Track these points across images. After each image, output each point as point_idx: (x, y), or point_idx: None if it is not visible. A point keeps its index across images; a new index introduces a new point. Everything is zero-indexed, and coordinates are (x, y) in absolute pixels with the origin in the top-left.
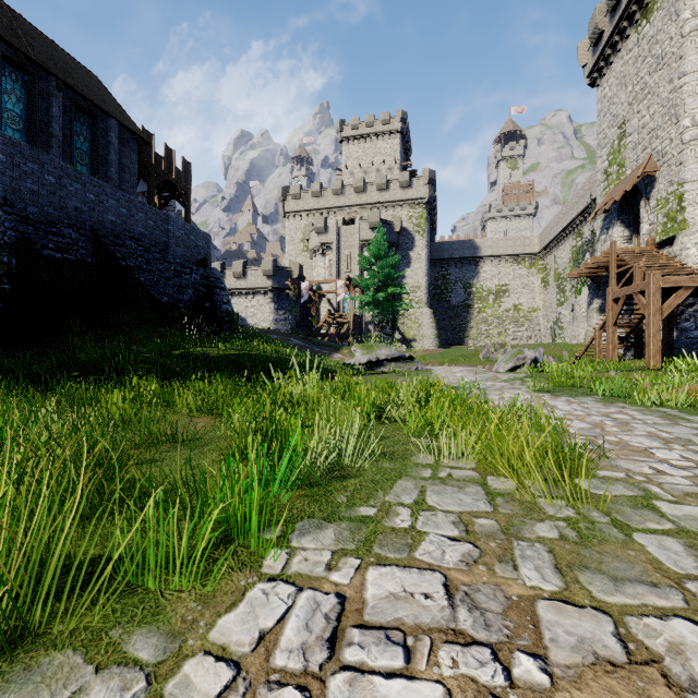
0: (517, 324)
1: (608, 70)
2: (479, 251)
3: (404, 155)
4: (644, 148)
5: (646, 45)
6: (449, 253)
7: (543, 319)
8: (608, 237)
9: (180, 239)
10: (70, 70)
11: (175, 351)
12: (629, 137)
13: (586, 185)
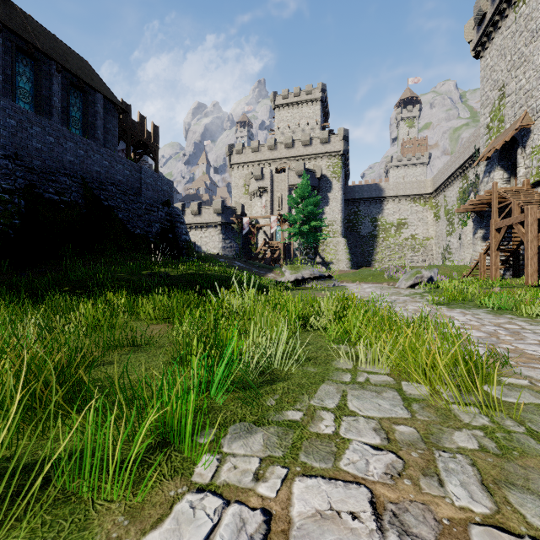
0: (414, 250)
1: (489, 44)
2: (383, 192)
3: (323, 118)
4: (520, 106)
5: (522, 22)
6: (359, 194)
7: (435, 245)
8: (489, 179)
9: (149, 185)
10: (67, 56)
11: (144, 271)
12: (508, 98)
13: (471, 138)
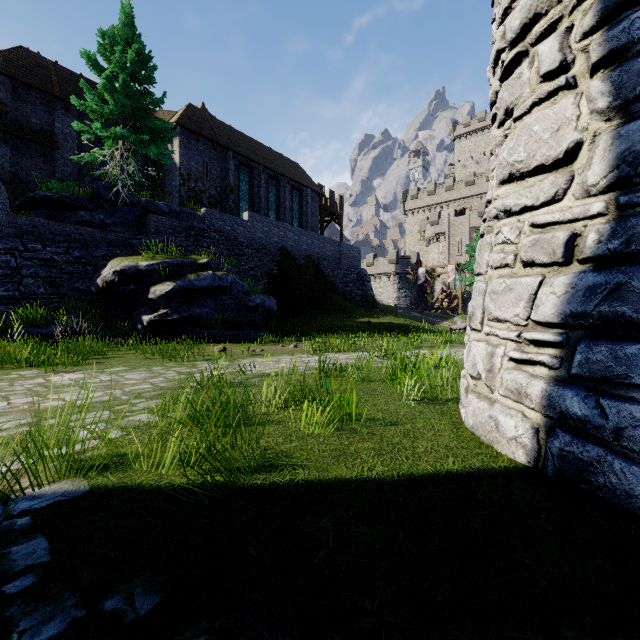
0: None
1: None
2: None
3: None
4: None
5: None
6: None
7: None
8: None
9: (345, 254)
10: (290, 168)
11: (355, 320)
12: None
13: None
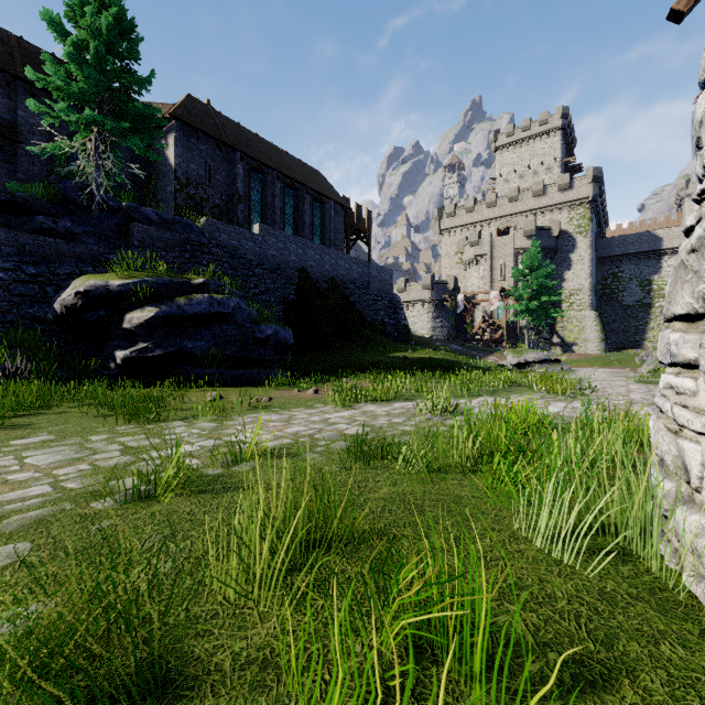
0: None
1: None
2: (661, 243)
3: (565, 150)
4: None
5: None
6: (621, 249)
7: None
8: None
9: (375, 277)
10: (310, 177)
11: (387, 355)
12: None
13: None
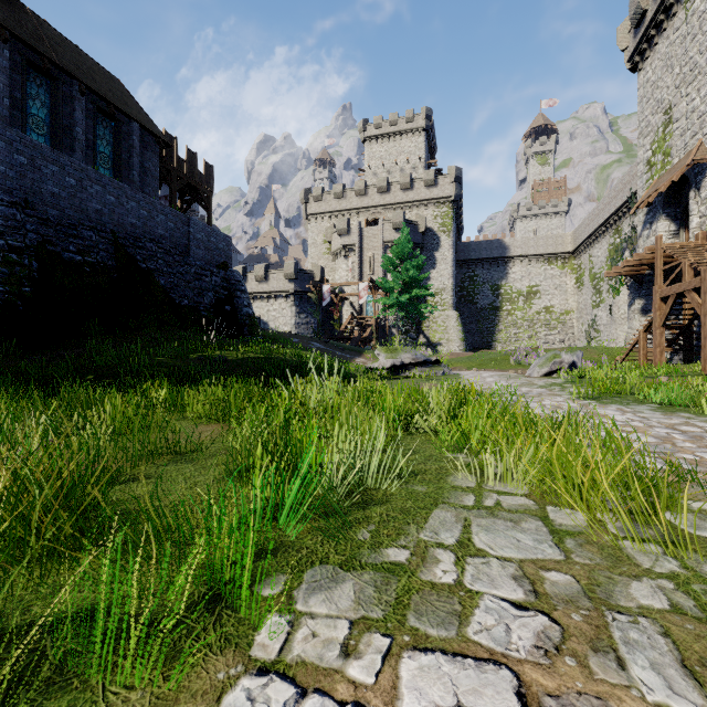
0: (549, 327)
1: (651, 52)
2: (508, 251)
3: (428, 153)
4: (693, 134)
5: (696, 21)
6: (476, 254)
7: (577, 321)
8: (651, 232)
9: (200, 241)
10: (93, 74)
11: (192, 354)
12: (676, 123)
13: (625, 179)
